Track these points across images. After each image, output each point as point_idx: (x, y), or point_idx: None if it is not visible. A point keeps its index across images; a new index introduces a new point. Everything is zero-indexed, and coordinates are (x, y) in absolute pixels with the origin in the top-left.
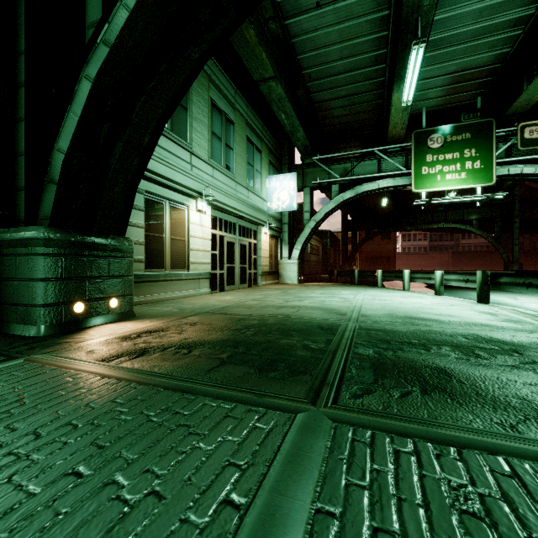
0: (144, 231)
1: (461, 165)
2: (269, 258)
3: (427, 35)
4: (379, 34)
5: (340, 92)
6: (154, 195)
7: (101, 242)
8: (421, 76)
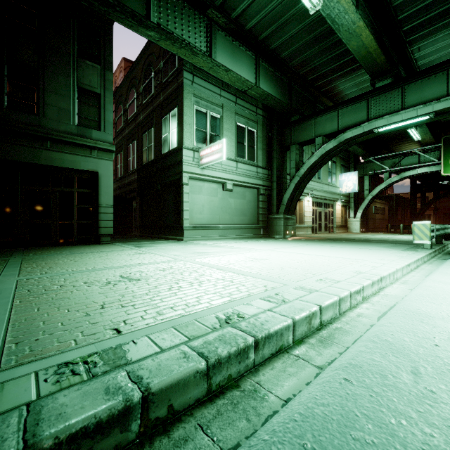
0: None
1: None
2: (341, 218)
3: None
4: None
5: None
6: None
7: (290, 217)
8: None
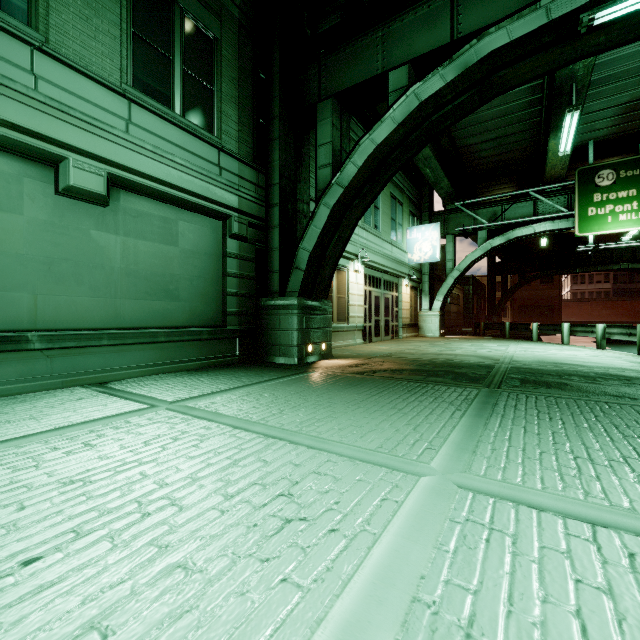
0: None
1: (638, 203)
2: (409, 310)
3: (584, 94)
4: (533, 83)
5: (488, 136)
6: None
7: (318, 305)
8: (585, 111)
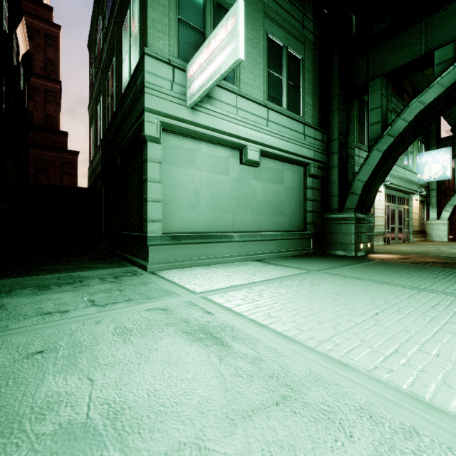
0: None
1: None
2: (417, 220)
3: None
4: None
5: None
6: None
7: (366, 217)
8: None
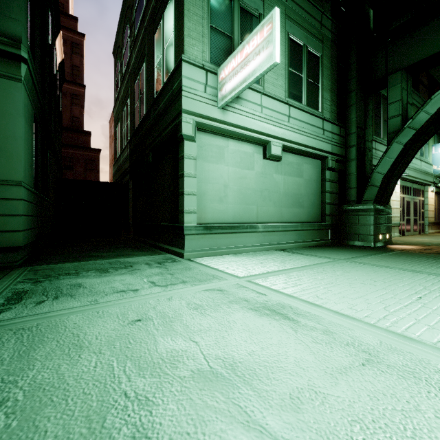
0: None
1: None
2: (433, 211)
3: None
4: None
5: None
6: None
7: (384, 208)
8: None
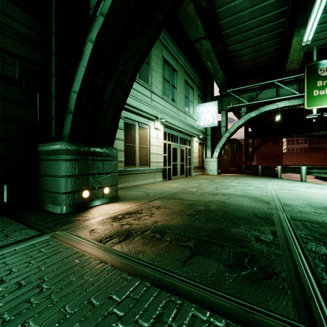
0: (123, 142)
1: None
2: (198, 158)
3: None
4: None
5: (248, 44)
6: (129, 119)
7: (99, 151)
8: None
